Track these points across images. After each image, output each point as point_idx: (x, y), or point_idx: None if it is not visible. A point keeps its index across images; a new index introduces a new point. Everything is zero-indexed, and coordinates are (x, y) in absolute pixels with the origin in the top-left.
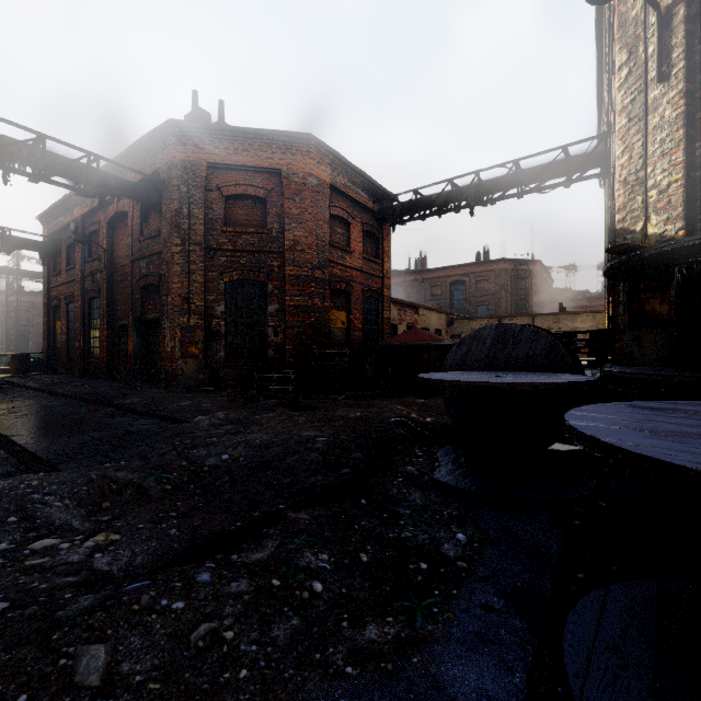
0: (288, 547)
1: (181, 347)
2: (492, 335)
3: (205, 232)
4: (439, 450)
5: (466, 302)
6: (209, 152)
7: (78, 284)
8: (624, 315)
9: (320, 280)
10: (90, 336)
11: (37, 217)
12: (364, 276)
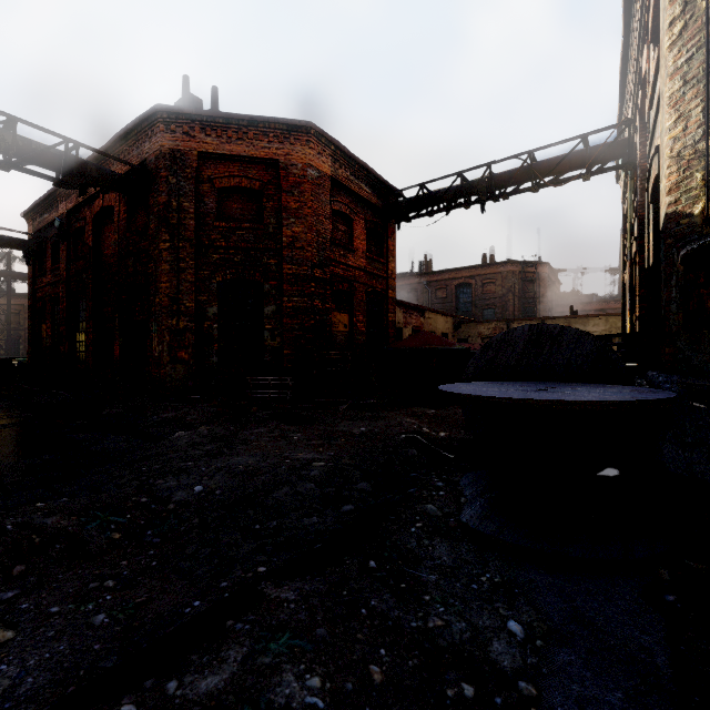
0: (260, 661)
1: (169, 352)
2: (524, 338)
3: (196, 227)
4: (462, 478)
5: (472, 306)
6: (200, 141)
7: (63, 284)
8: (678, 315)
9: (320, 280)
10: (76, 340)
11: (22, 214)
12: (367, 276)
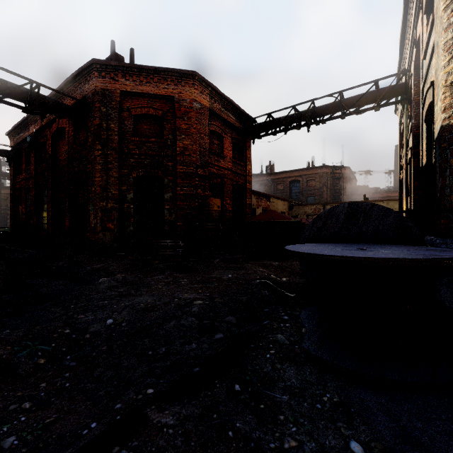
0: None
1: (101, 224)
2: (344, 212)
3: (119, 141)
4: (301, 312)
5: (300, 194)
6: (122, 83)
7: (32, 179)
8: (451, 196)
9: (202, 176)
10: (40, 216)
11: (6, 133)
12: (233, 174)
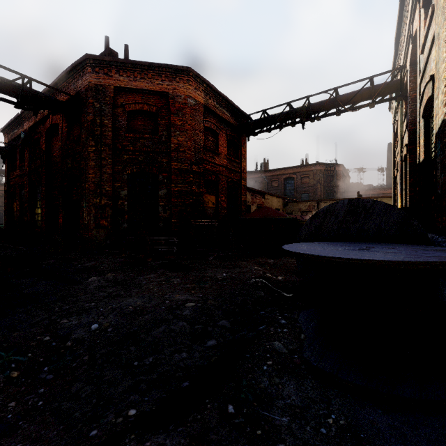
0: None
1: (95, 220)
2: (344, 209)
3: (113, 137)
4: (299, 315)
5: (294, 191)
6: (116, 79)
7: (26, 176)
8: None
9: (196, 173)
10: (35, 213)
11: (0, 130)
12: (228, 171)
